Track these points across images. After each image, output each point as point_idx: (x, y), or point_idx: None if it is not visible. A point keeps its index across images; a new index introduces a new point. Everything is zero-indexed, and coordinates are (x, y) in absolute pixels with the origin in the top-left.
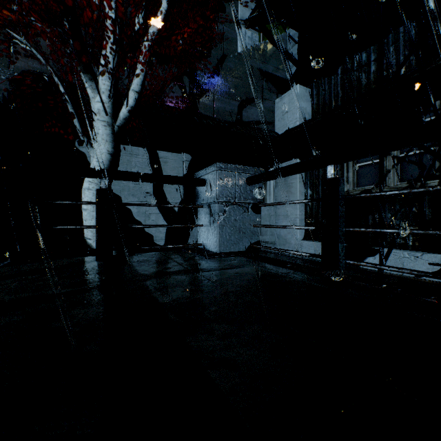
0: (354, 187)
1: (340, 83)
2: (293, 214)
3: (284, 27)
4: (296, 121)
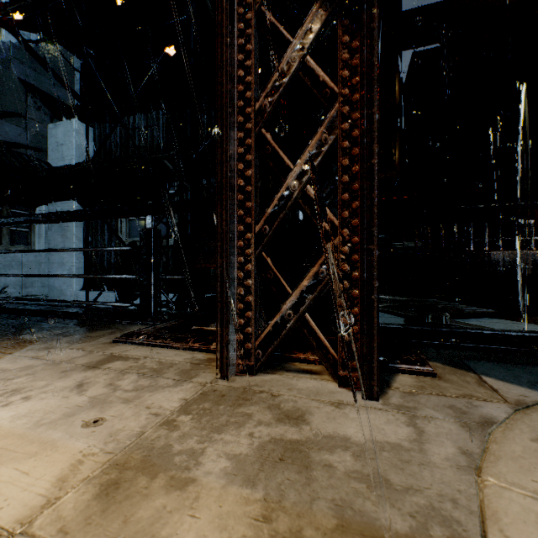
0: (127, 238)
1: (120, 135)
2: (69, 262)
3: (57, 46)
4: (73, 159)
